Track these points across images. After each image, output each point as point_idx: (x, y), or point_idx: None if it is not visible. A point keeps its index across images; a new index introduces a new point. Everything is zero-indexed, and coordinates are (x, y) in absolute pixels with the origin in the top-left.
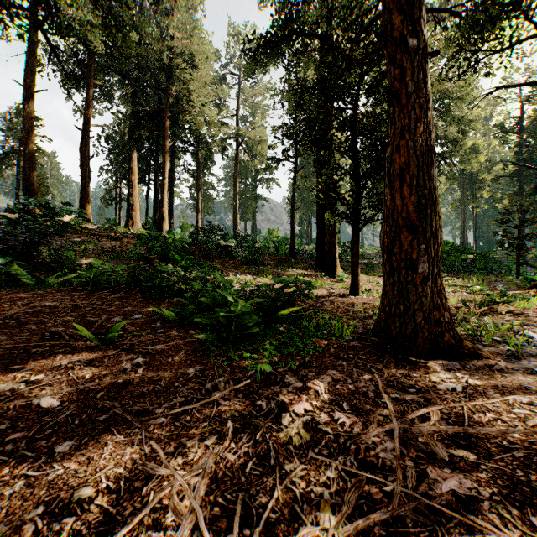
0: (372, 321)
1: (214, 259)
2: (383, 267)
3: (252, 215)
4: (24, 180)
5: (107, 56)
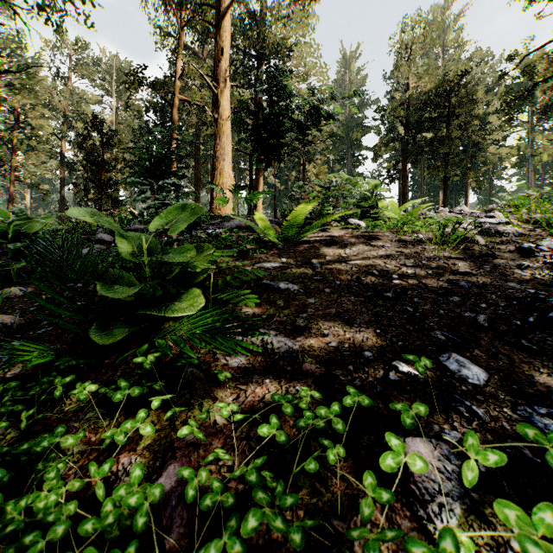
0: None
1: None
2: None
3: None
4: None
5: None
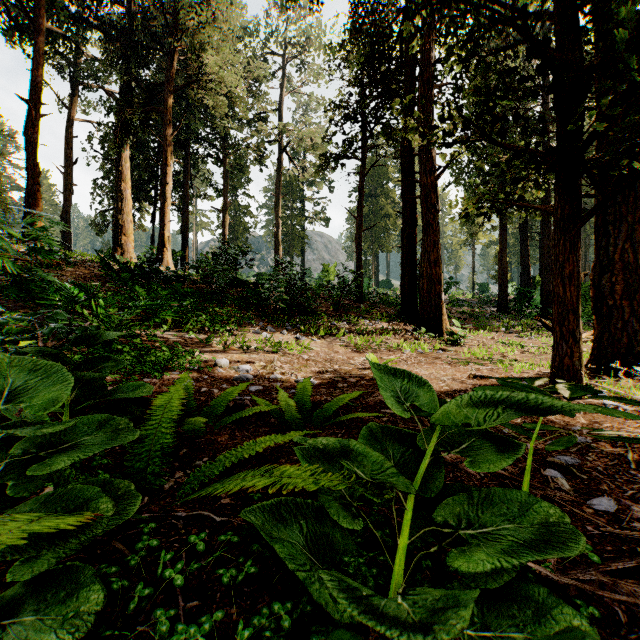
0: None
1: (228, 303)
2: None
3: (301, 249)
4: None
5: None
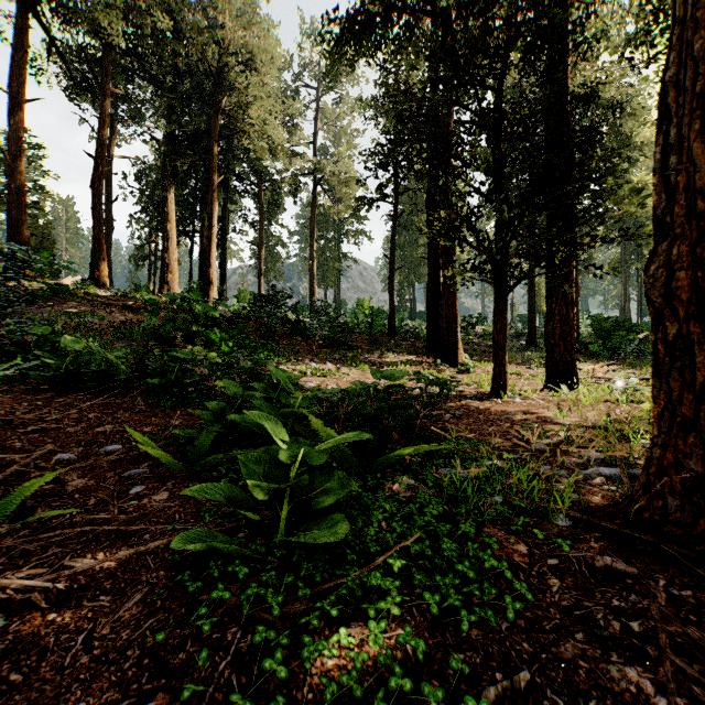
0: (572, 461)
1: (279, 340)
2: (655, 353)
3: (335, 280)
4: (10, 227)
5: (131, 54)
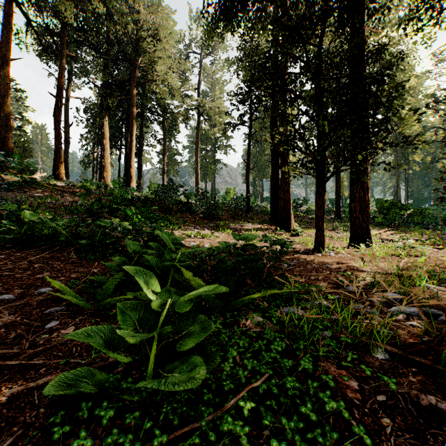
0: (378, 300)
1: (174, 214)
2: None
3: (212, 176)
4: (0, 141)
5: (79, 30)
